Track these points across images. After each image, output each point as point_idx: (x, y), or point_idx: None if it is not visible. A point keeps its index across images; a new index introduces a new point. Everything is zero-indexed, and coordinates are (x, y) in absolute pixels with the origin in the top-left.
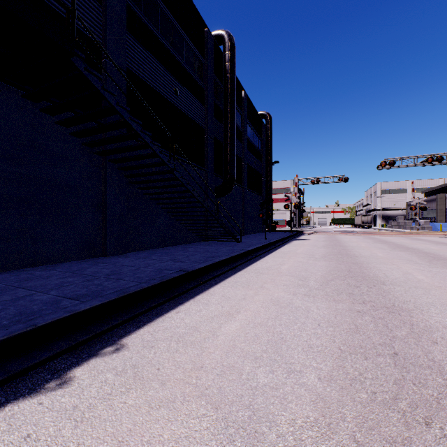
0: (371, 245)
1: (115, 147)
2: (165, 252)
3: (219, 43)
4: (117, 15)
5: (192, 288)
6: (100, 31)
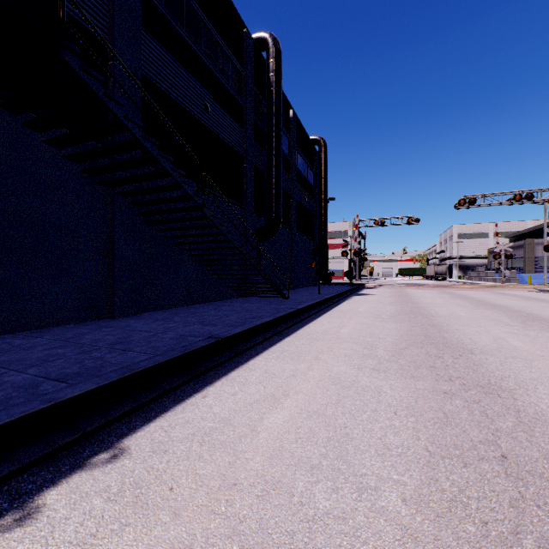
0: (449, 301)
1: (126, 175)
2: (192, 312)
3: (261, 49)
4: (129, 5)
5: (225, 361)
6: (106, 25)
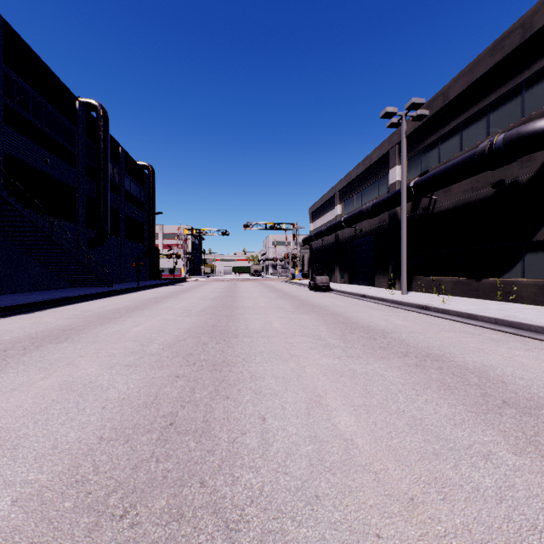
0: (217, 287)
1: None
2: (41, 293)
3: (92, 110)
4: None
5: (70, 303)
6: None
